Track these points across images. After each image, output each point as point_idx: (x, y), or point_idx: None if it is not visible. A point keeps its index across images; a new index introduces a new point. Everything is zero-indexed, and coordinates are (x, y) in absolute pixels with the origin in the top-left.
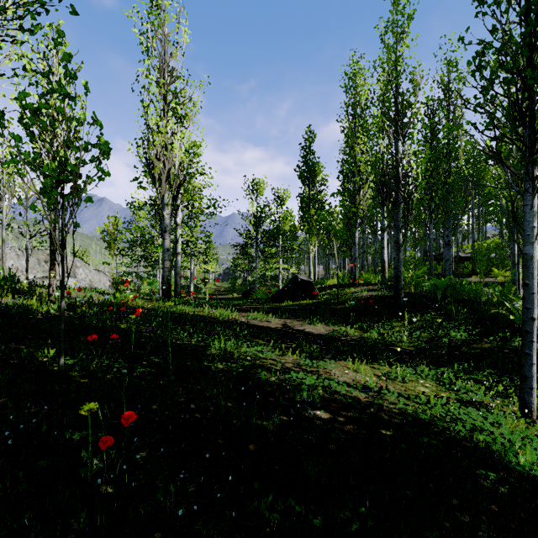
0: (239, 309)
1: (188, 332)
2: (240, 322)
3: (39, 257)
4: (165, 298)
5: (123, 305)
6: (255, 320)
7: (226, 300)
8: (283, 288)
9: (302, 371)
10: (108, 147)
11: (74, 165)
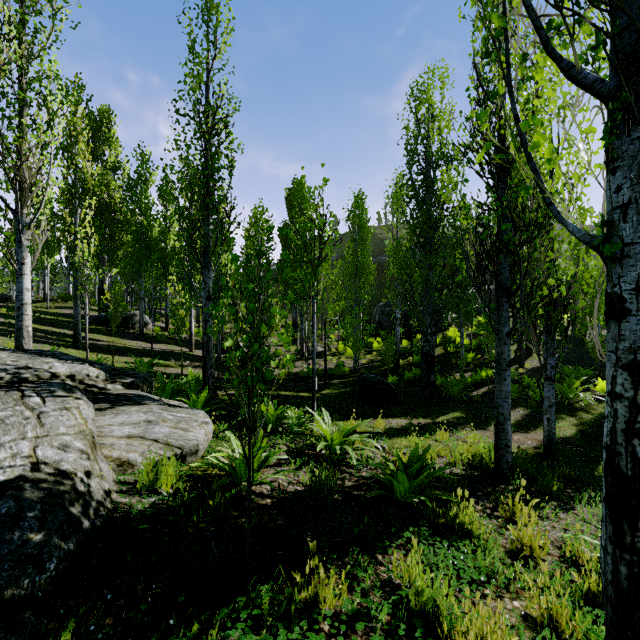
0: None
1: None
2: None
3: None
4: None
5: None
6: None
7: None
8: None
9: None
10: None
11: None
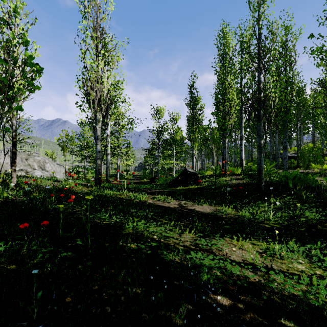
0: (148, 192)
1: (110, 213)
2: (149, 203)
3: (22, 156)
4: (97, 184)
5: (67, 190)
6: (159, 201)
7: (139, 183)
8: (177, 177)
9: (199, 251)
10: (39, 66)
11: (4, 77)
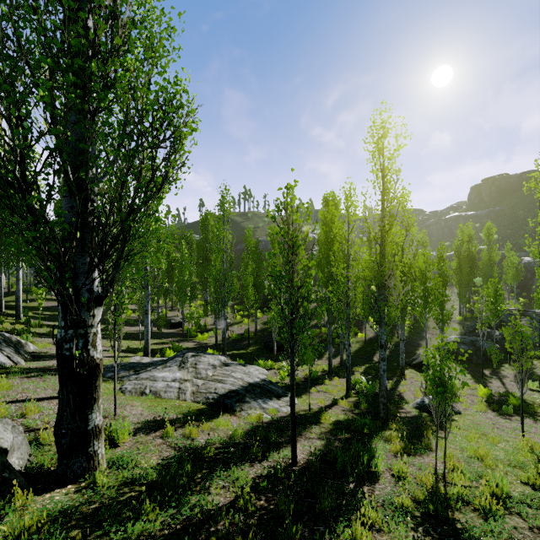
0: None
1: None
2: None
3: None
4: None
5: None
6: None
7: None
8: None
9: None
10: None
11: None
